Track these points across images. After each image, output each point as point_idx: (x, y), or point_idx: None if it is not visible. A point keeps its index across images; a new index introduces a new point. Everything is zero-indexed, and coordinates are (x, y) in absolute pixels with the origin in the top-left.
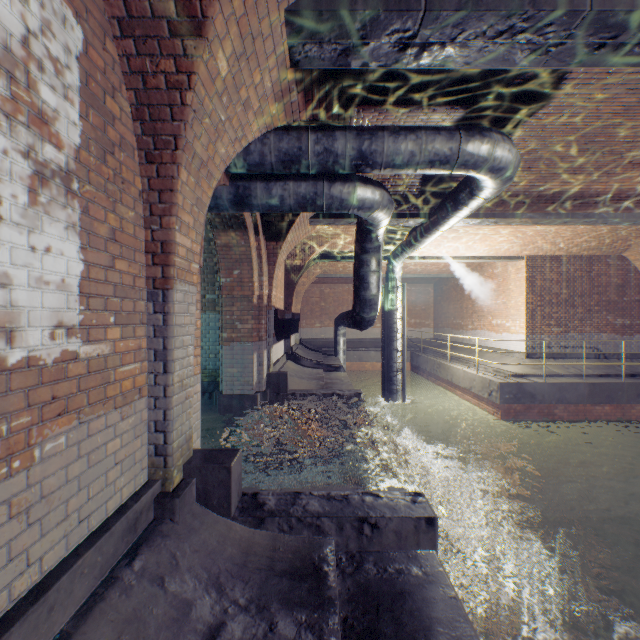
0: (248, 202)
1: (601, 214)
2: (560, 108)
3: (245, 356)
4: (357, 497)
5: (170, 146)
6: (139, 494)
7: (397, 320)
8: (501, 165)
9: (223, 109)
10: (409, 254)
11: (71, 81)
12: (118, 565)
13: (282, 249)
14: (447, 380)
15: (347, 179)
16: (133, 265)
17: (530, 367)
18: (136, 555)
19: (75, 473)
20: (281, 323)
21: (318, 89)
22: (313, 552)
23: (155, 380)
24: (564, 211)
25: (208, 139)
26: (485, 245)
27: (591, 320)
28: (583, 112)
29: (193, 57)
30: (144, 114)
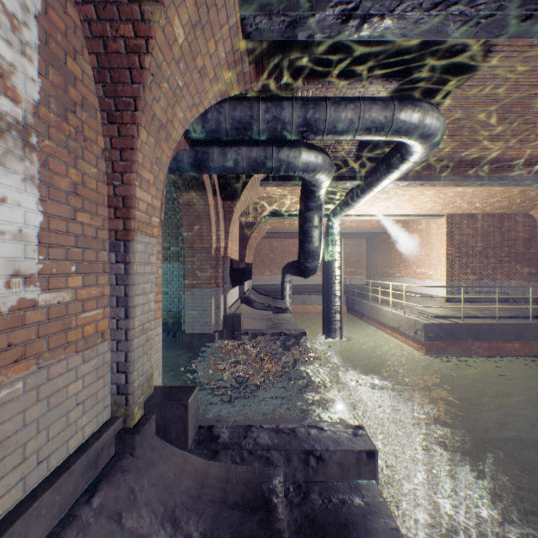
0: (206, 165)
1: (513, 177)
2: (483, 80)
3: (204, 300)
4: (303, 430)
5: (130, 107)
6: (101, 431)
7: (335, 269)
8: (430, 132)
9: (180, 75)
10: (346, 212)
11: (29, 38)
12: (77, 502)
13: (236, 207)
14: (378, 320)
15: (293, 145)
16: (95, 218)
17: (450, 309)
18: (95, 491)
19: (33, 416)
20: (236, 272)
21: (268, 61)
22: (263, 483)
23: (117, 324)
24: (481, 174)
25: (167, 103)
26: (411, 205)
27: (502, 269)
28: (503, 84)
29: (150, 22)
30: (105, 77)
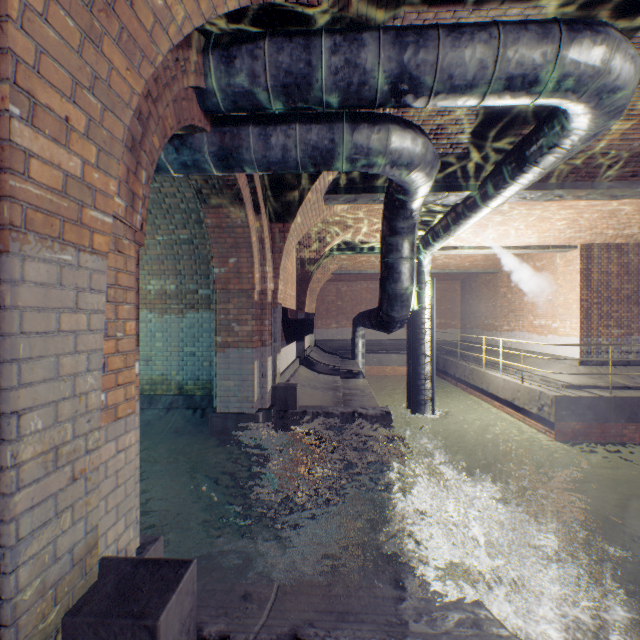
0: (238, 156)
1: None
2: None
3: (243, 365)
4: None
5: None
6: None
7: (425, 320)
8: (618, 82)
9: None
10: (443, 242)
11: None
12: None
13: (290, 233)
14: (481, 389)
15: (377, 119)
16: None
17: (586, 376)
18: None
19: None
20: (292, 324)
21: None
22: None
23: None
24: None
25: None
26: (531, 232)
27: None
28: None
29: None
30: None
